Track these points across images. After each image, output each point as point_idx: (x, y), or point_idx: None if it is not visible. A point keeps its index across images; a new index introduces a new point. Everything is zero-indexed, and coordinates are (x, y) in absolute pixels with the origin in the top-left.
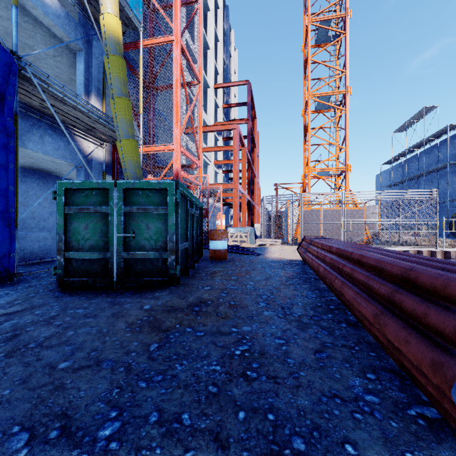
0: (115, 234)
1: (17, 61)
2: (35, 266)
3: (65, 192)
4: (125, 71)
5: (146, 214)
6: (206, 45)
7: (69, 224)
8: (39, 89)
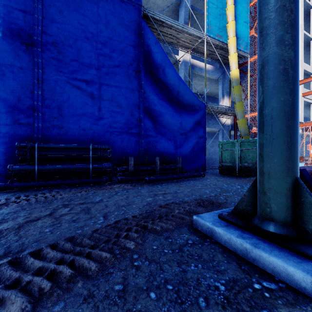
0: (237, 157)
1: (206, 104)
2: (207, 169)
3: (221, 144)
4: (240, 90)
5: (248, 151)
6: (309, 7)
7: (222, 154)
8: (211, 110)
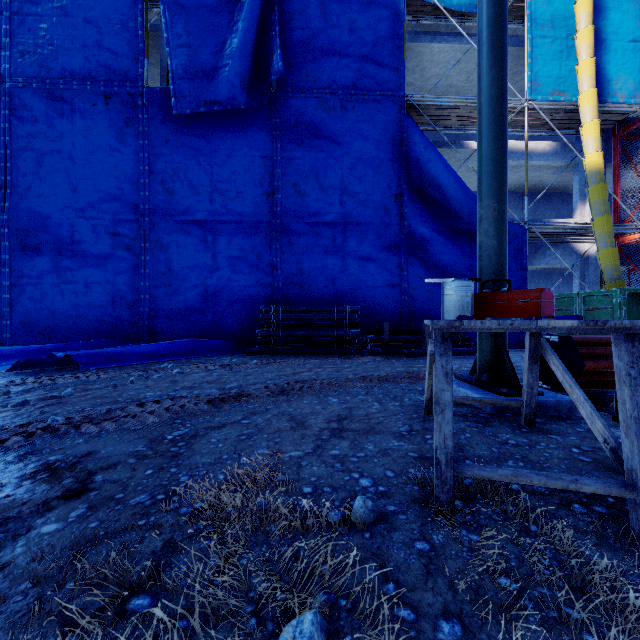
0: None
1: (527, 226)
2: None
3: None
4: (605, 191)
5: (598, 311)
6: None
7: None
8: (539, 235)
